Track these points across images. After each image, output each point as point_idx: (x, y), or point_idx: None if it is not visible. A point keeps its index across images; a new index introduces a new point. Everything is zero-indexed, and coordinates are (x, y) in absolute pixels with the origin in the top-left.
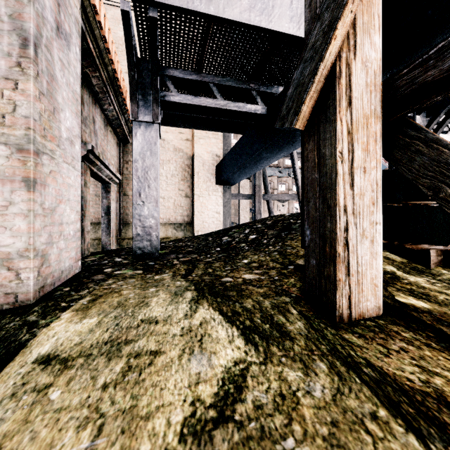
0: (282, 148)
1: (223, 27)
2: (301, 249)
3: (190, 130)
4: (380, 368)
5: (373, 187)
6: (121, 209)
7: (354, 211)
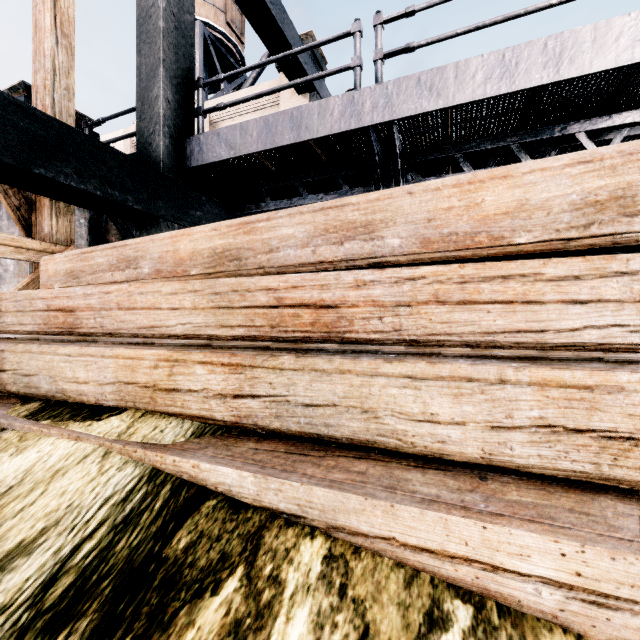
0: None
1: None
2: None
3: None
4: None
5: None
6: None
7: None
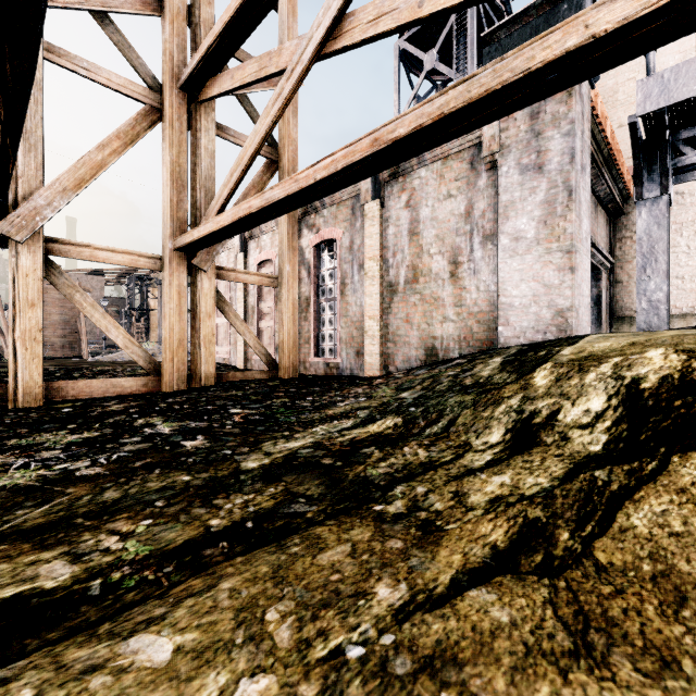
0: None
1: None
2: None
3: None
4: None
5: None
6: (611, 300)
7: None
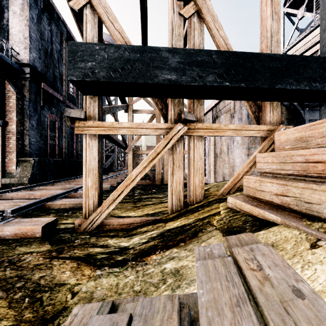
0: None
1: None
2: None
3: None
4: None
5: None
6: None
7: None
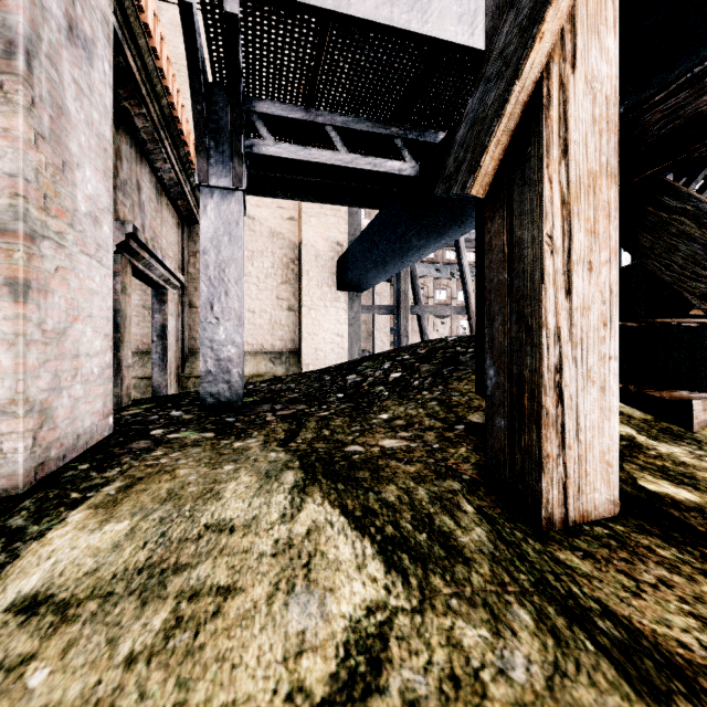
0: (443, 231)
1: (347, 31)
2: (475, 396)
3: (295, 203)
4: (626, 621)
5: (604, 296)
6: (184, 329)
7: (573, 338)
